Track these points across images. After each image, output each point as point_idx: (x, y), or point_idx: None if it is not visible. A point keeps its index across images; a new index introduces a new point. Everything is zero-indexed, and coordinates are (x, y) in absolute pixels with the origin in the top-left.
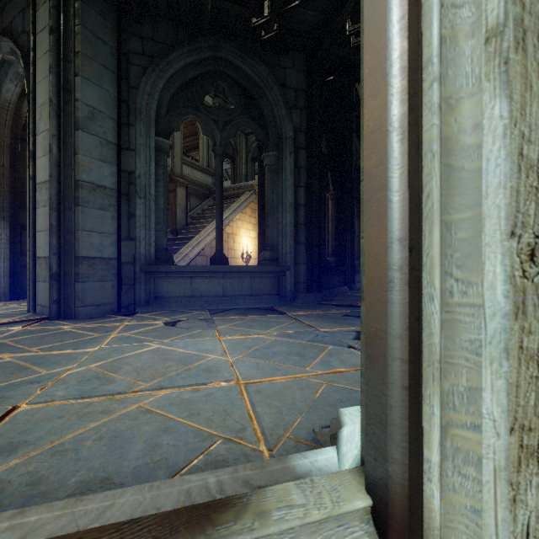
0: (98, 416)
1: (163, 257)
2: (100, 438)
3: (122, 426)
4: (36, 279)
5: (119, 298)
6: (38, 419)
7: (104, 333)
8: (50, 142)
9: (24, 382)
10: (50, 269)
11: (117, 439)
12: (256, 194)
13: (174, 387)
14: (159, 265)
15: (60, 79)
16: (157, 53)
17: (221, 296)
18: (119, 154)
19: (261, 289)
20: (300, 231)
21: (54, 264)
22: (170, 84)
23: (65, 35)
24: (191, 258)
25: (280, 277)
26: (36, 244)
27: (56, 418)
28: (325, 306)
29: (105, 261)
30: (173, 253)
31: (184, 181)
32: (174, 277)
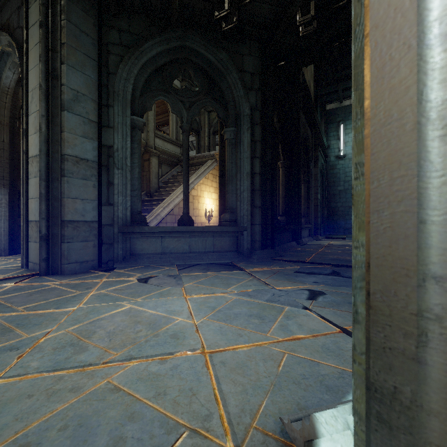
0: (67, 395)
1: (138, 219)
2: (65, 427)
3: (88, 410)
4: (28, 239)
5: (99, 255)
6: (8, 399)
7: (84, 291)
8: (39, 122)
9: (4, 349)
10: (39, 231)
11: (82, 428)
12: (217, 162)
13: (143, 358)
14: (134, 227)
15: (48, 67)
16: (133, 43)
17: (188, 252)
18: (99, 131)
19: (222, 246)
20: (255, 196)
21: (43, 227)
22: (144, 70)
23: (52, 29)
24: (162, 217)
25: (239, 236)
26: (28, 209)
27: (25, 397)
28: (278, 262)
29: (88, 224)
30: (148, 213)
31: (157, 152)
32: (147, 237)
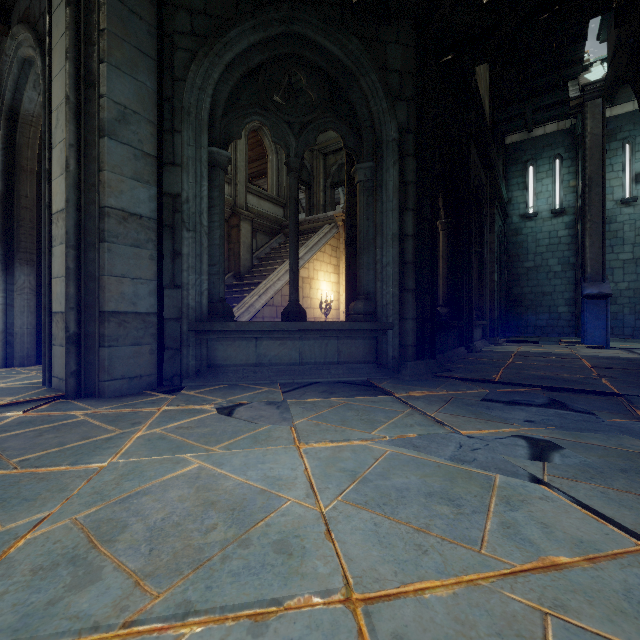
0: None
1: (219, 310)
2: None
3: None
4: (52, 341)
5: (160, 367)
6: None
7: (127, 429)
8: (66, 155)
9: None
10: (66, 328)
11: None
12: (337, 228)
13: (213, 612)
14: (213, 322)
15: (80, 68)
16: (211, 31)
17: (298, 363)
18: (160, 171)
19: (352, 354)
20: (407, 272)
21: (71, 323)
22: (228, 75)
23: (86, 8)
24: (257, 310)
25: (379, 338)
26: (52, 295)
27: None
28: (447, 382)
29: (141, 317)
30: (236, 303)
31: (250, 214)
32: (234, 338)
